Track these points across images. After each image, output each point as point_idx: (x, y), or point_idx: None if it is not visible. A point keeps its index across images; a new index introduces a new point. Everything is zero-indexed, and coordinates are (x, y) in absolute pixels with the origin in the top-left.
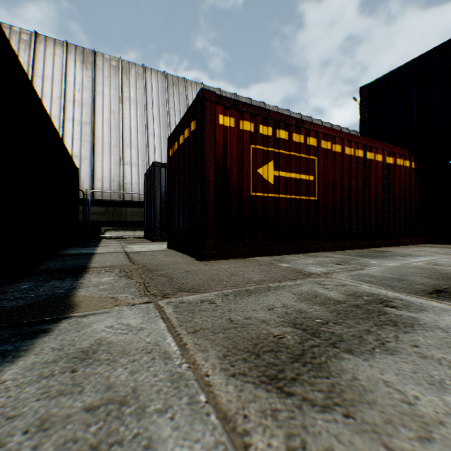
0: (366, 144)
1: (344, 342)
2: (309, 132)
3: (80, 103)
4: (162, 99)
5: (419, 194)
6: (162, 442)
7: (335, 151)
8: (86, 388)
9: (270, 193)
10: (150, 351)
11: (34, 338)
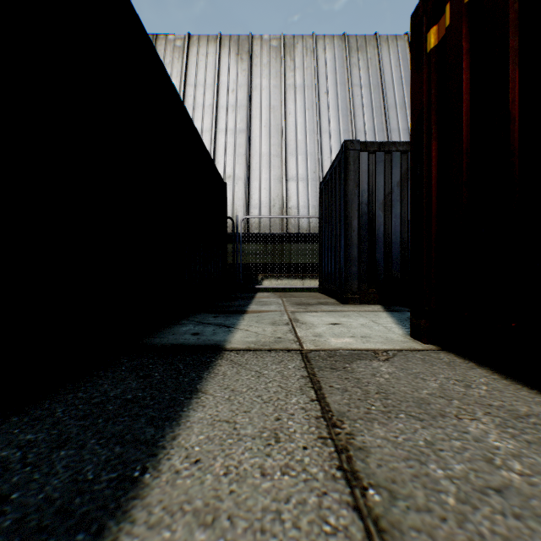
0: None
1: None
2: None
3: (234, 107)
4: (341, 74)
5: None
6: None
7: None
8: None
9: None
10: None
11: None
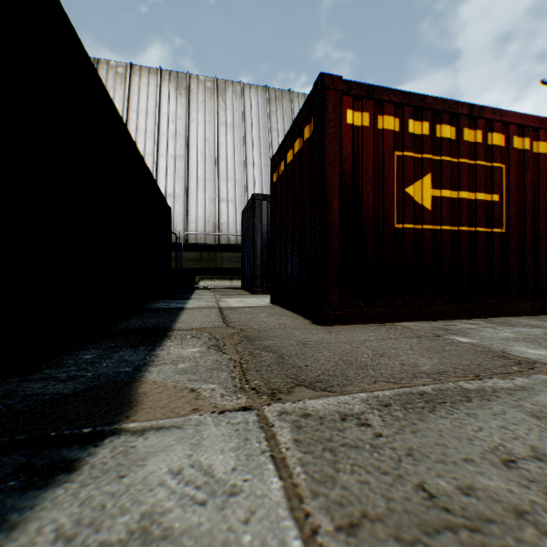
0: None
1: None
2: (491, 125)
3: (174, 135)
4: (263, 119)
5: None
6: None
7: (535, 153)
8: None
9: (426, 224)
10: None
11: (43, 486)
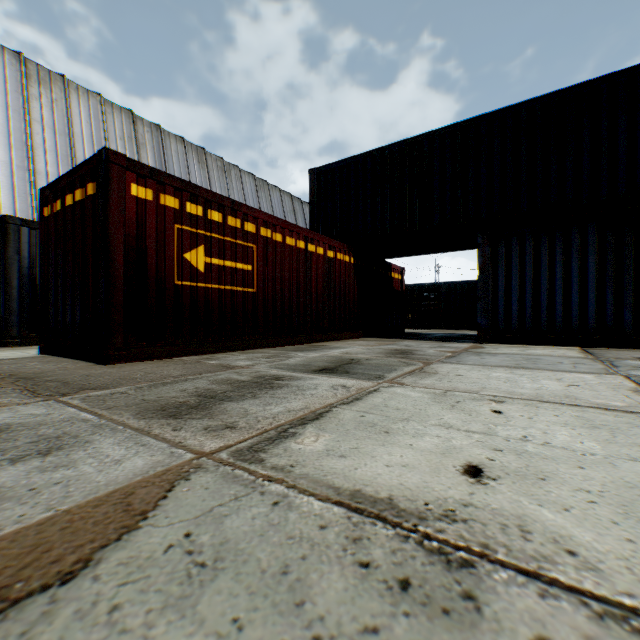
0: (308, 235)
1: (231, 398)
2: (247, 217)
3: None
4: (16, 99)
5: (359, 290)
6: (97, 440)
7: (276, 240)
8: (21, 439)
9: (201, 282)
10: (69, 421)
11: None
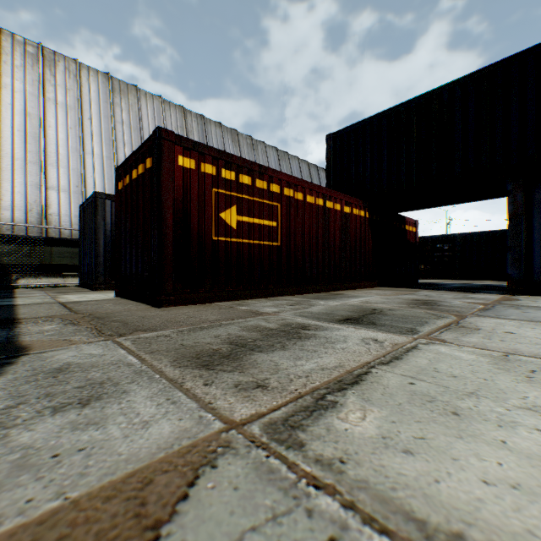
0: (326, 193)
1: (260, 348)
2: (272, 179)
3: None
4: (105, 108)
5: (373, 242)
6: (133, 390)
7: (297, 199)
8: (71, 382)
9: (233, 238)
10: (116, 364)
11: (2, 367)
